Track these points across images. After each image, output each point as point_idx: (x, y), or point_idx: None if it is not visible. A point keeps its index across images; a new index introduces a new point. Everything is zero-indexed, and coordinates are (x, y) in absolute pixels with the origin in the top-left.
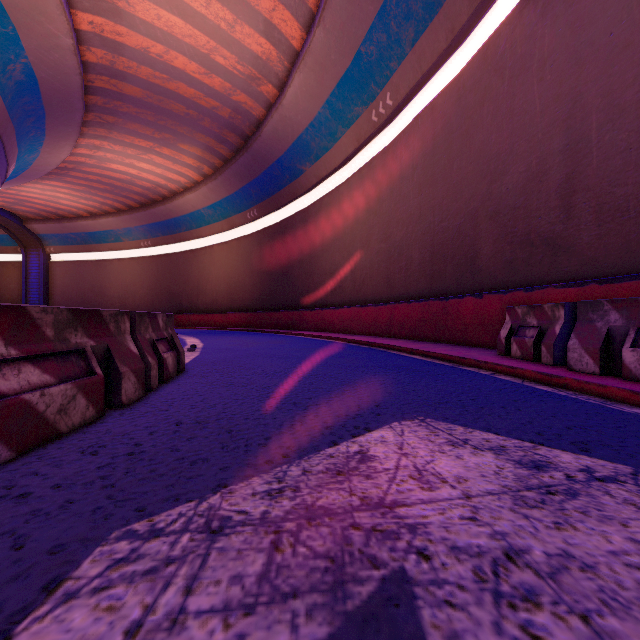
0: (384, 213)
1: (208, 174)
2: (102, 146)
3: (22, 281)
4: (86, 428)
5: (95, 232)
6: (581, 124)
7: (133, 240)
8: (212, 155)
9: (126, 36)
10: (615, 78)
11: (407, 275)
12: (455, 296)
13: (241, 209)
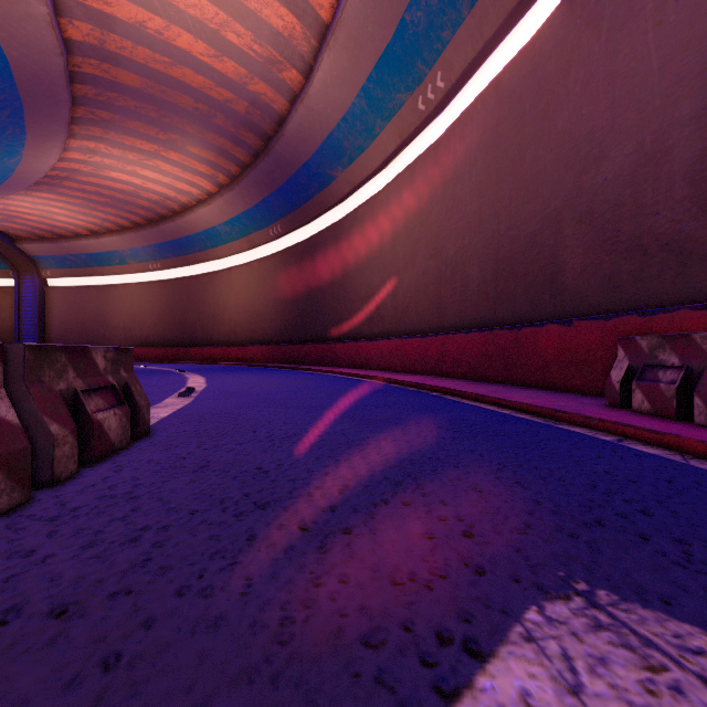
0: (433, 223)
1: (224, 184)
2: (98, 149)
3: (14, 309)
4: None
5: (97, 253)
6: None
7: (140, 262)
8: (228, 160)
9: (116, 6)
10: None
11: (463, 299)
12: (531, 324)
13: (263, 225)
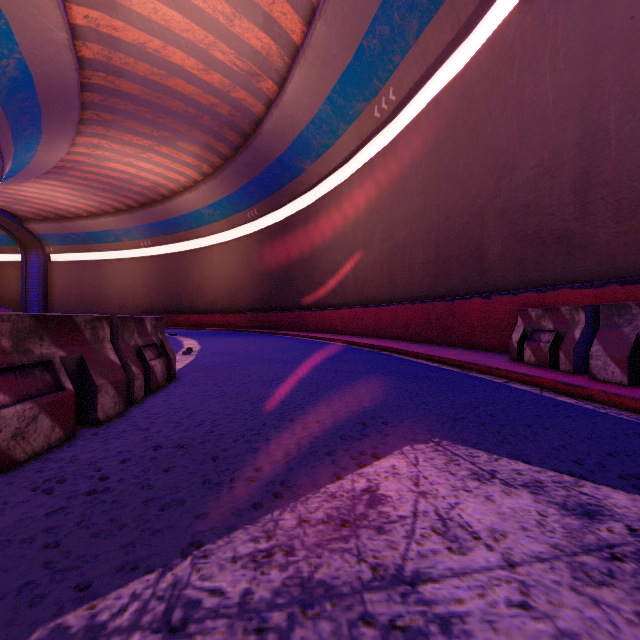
0: (387, 212)
1: (208, 173)
2: (100, 145)
3: (21, 281)
4: (49, 454)
5: (95, 232)
6: (598, 115)
7: (133, 240)
8: (212, 154)
9: (122, 31)
10: (636, 65)
11: (411, 275)
12: (461, 297)
13: (241, 208)
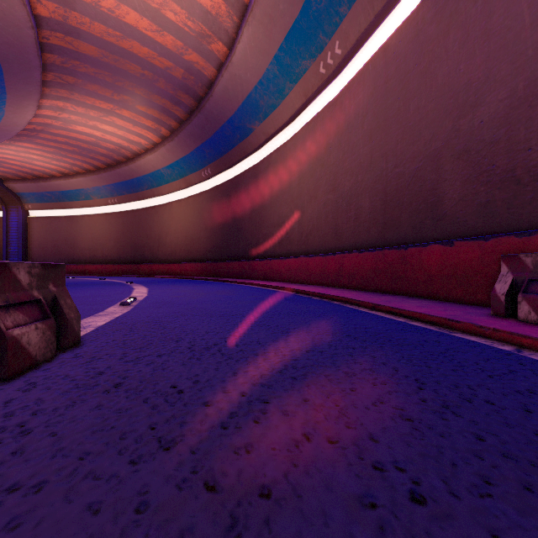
0: (331, 164)
1: (166, 136)
2: (66, 108)
3: (3, 234)
4: None
5: (67, 191)
6: None
7: (101, 198)
8: (168, 117)
9: None
10: None
11: (356, 225)
12: (416, 244)
13: (196, 168)
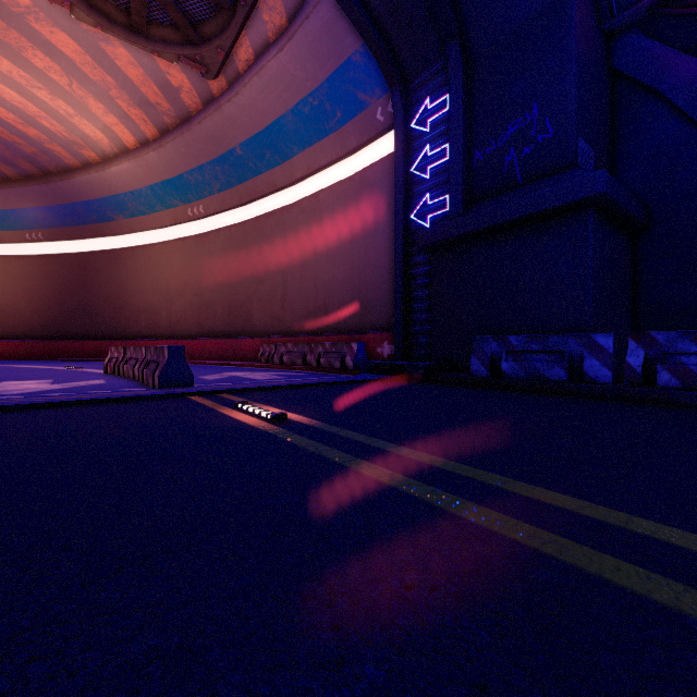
0: (197, 278)
1: None
2: None
3: None
4: None
5: None
6: (287, 277)
7: None
8: None
9: None
10: (294, 267)
11: (214, 321)
12: (242, 337)
13: (16, 227)
